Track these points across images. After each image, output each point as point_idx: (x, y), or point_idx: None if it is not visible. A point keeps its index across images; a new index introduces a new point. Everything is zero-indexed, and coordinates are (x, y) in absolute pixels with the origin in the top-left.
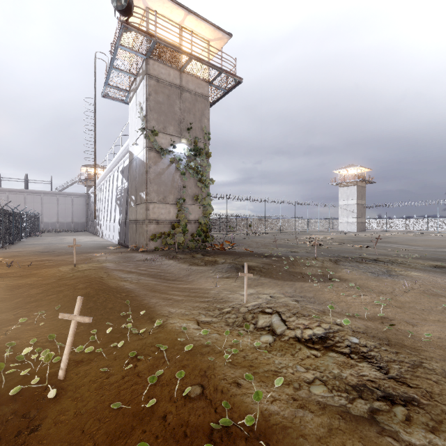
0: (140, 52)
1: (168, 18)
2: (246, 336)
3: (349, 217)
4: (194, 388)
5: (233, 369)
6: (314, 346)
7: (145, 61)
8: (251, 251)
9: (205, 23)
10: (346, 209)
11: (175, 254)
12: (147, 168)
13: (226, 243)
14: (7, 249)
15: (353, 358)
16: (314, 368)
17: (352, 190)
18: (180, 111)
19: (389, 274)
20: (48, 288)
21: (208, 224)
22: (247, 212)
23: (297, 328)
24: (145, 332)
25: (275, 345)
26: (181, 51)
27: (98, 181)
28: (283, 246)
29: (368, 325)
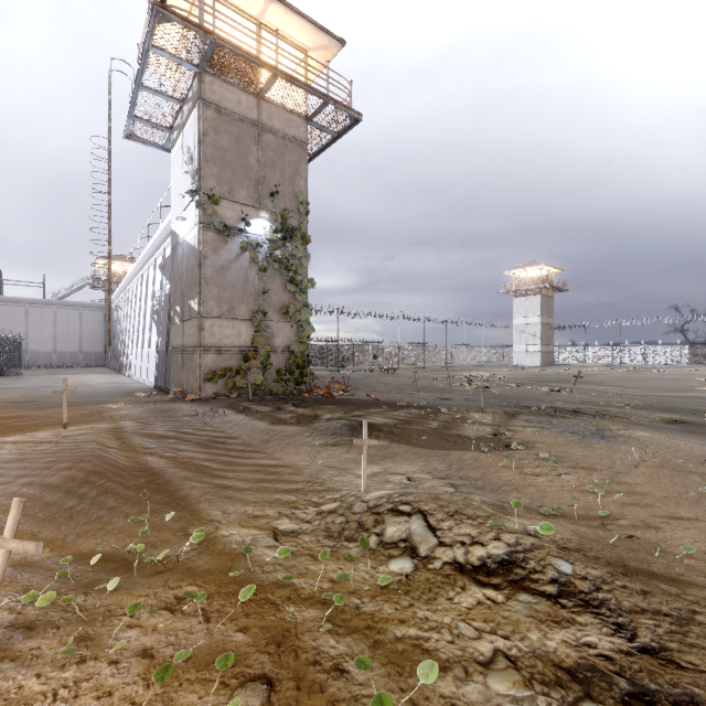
0: (188, 61)
1: (237, 7)
2: (363, 560)
3: (529, 344)
4: (252, 689)
5: (334, 637)
6: (490, 581)
7: (197, 77)
8: (376, 398)
9: (300, 19)
10: (525, 331)
11: (248, 404)
12: (200, 258)
13: (335, 385)
14: None
15: (565, 605)
16: (493, 630)
17: (534, 302)
18: (259, 165)
19: (602, 435)
20: (1, 470)
21: (305, 354)
22: (370, 335)
23: (458, 544)
24: (172, 556)
25: (417, 578)
26: (259, 61)
27: (124, 283)
28: (429, 389)
29: (582, 531)
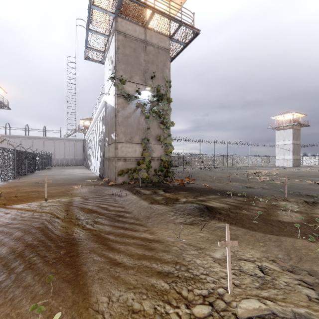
0: (110, 11)
1: None
2: None
3: (285, 155)
4: None
5: None
6: None
7: (114, 19)
8: (210, 187)
9: None
10: (283, 148)
11: (139, 188)
12: (116, 112)
13: (186, 179)
14: (18, 179)
15: None
16: None
17: (288, 132)
18: (145, 63)
19: None
20: None
21: (169, 161)
22: (199, 151)
23: None
24: None
25: None
26: (145, 5)
27: (89, 129)
28: (236, 180)
29: None
